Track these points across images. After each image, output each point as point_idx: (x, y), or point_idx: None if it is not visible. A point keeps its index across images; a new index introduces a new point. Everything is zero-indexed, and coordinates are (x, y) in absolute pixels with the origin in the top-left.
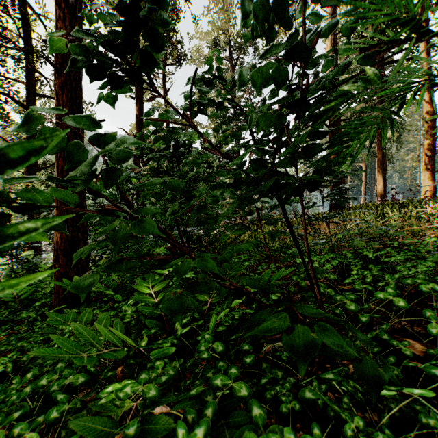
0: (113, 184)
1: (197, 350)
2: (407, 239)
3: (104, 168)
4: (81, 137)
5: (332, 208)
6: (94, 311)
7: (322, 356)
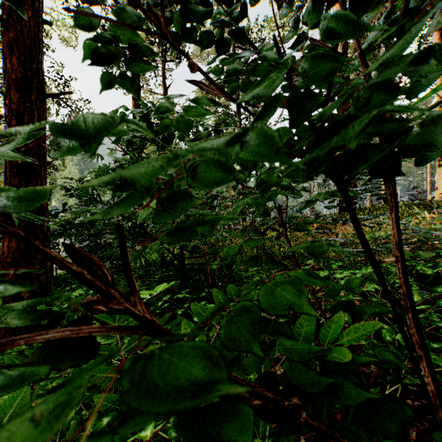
0: None
1: None
2: None
3: None
4: (40, 115)
5: (342, 209)
6: None
7: None
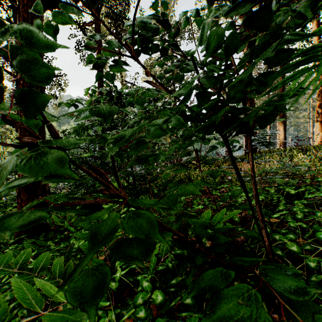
0: (33, 117)
1: (133, 304)
2: (321, 177)
3: (12, 93)
4: (41, 90)
5: (246, 152)
6: (48, 242)
7: (271, 308)
